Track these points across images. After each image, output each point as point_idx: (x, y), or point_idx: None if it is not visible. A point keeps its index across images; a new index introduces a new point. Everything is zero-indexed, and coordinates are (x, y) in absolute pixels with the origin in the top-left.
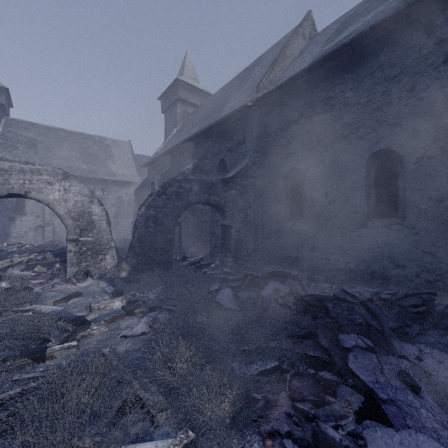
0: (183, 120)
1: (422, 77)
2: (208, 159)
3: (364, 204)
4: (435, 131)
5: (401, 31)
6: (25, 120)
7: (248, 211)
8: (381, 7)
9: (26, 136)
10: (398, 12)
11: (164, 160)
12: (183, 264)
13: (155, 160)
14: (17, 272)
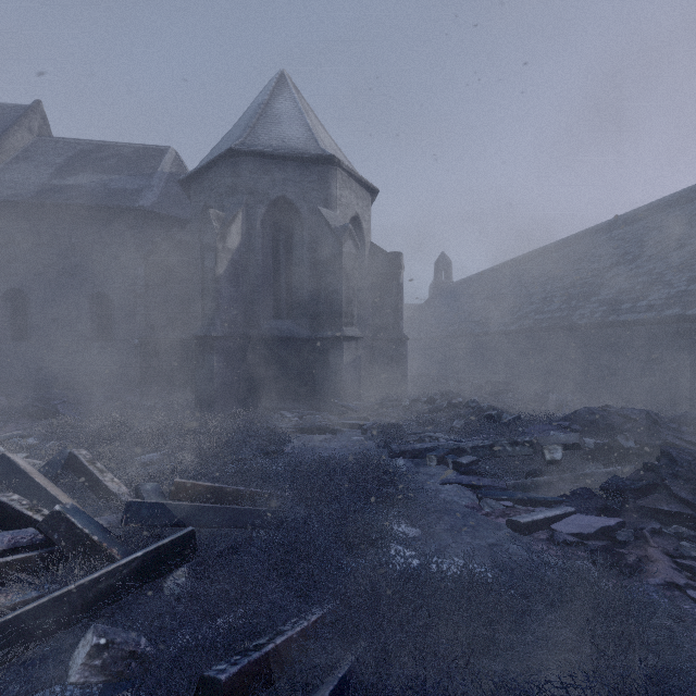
0: None
1: (125, 252)
2: None
3: (88, 330)
4: (131, 289)
5: (113, 216)
6: None
7: None
8: (106, 176)
9: None
10: (107, 207)
11: None
12: None
13: None
14: None
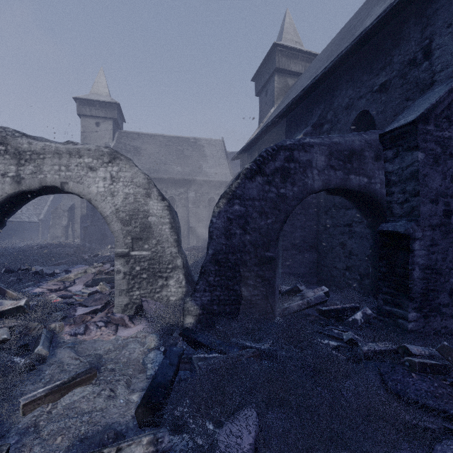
0: (282, 95)
1: None
2: (329, 121)
3: None
4: None
5: None
6: (133, 131)
7: (451, 199)
8: None
9: (132, 145)
10: None
11: (258, 145)
12: (293, 304)
13: (247, 148)
14: (82, 289)
